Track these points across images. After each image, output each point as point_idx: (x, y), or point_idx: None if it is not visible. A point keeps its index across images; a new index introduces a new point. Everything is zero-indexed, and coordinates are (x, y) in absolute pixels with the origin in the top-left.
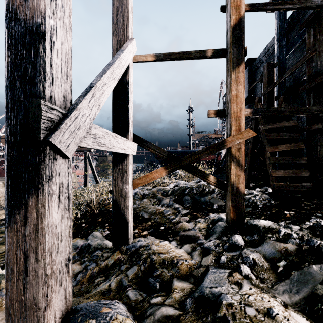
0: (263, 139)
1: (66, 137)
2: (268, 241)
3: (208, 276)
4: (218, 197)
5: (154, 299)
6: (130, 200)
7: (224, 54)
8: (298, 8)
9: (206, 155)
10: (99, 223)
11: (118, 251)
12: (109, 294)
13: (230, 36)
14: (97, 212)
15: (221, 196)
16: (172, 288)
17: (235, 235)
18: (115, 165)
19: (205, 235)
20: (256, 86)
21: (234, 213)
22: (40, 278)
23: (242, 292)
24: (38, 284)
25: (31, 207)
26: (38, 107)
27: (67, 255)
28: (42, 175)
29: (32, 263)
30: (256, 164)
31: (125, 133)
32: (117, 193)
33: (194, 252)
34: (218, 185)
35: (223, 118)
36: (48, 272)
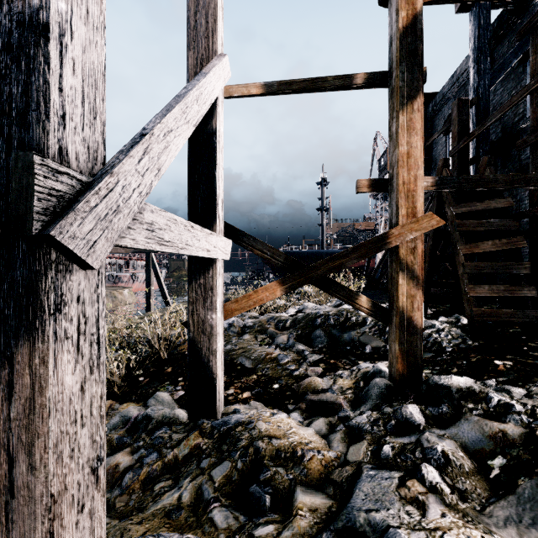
0: (453, 231)
1: (88, 227)
2: (468, 418)
3: (360, 485)
4: (373, 332)
5: (261, 529)
6: (219, 339)
7: (385, 81)
8: None
9: (354, 260)
10: (168, 376)
11: (197, 431)
12: (178, 515)
13: (397, 47)
14: (165, 357)
15: (378, 331)
16: (295, 508)
17: (407, 405)
18: (192, 278)
19: (352, 402)
20: (436, 141)
21: (404, 363)
22: (37, 503)
23: (428, 524)
24: (34, 514)
25: (20, 365)
26: (28, 168)
27: (96, 451)
28: (41, 302)
29: (22, 472)
30: (437, 274)
31: (210, 222)
32: (197, 326)
33: (332, 435)
34: (375, 314)
35: (379, 197)
36: (54, 491)
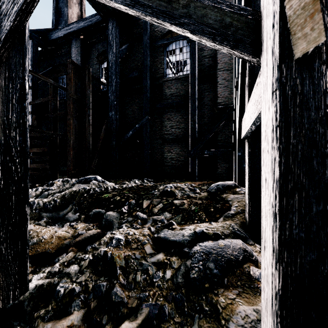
0: None
1: None
2: None
3: None
4: None
5: None
6: None
7: None
8: (43, 80)
9: None
10: None
11: None
12: None
13: None
14: None
15: None
16: None
17: None
18: None
19: None
20: None
21: None
22: None
23: None
24: None
25: None
26: None
27: None
28: None
29: None
30: None
31: None
32: None
33: None
34: None
35: None
36: None
